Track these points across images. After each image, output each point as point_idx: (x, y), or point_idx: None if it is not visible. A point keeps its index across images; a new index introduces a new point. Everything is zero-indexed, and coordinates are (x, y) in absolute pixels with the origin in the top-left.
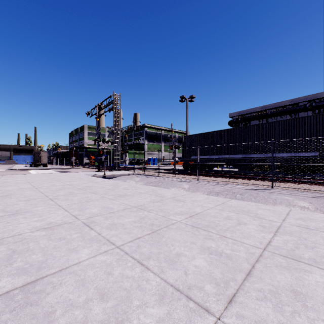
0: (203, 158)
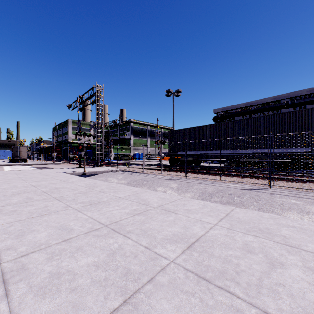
0: (190, 154)
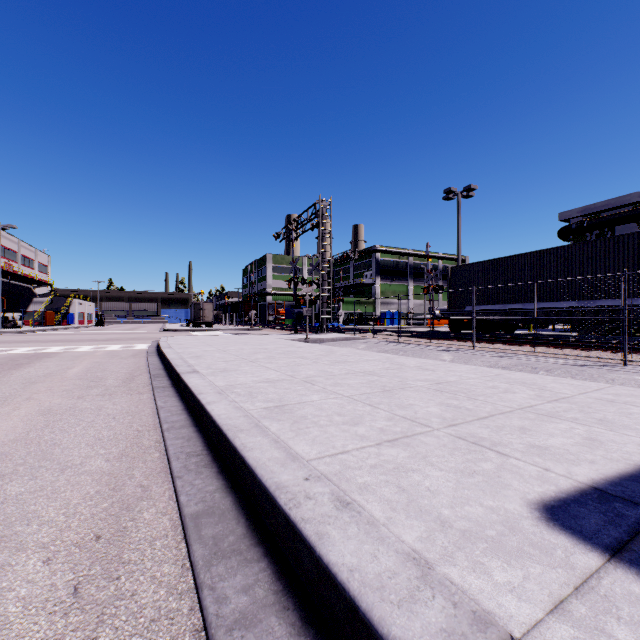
0: (491, 310)
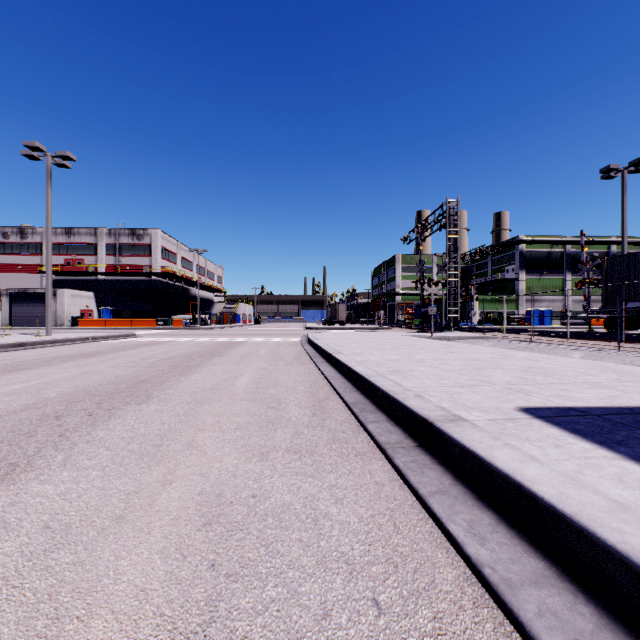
0: None
